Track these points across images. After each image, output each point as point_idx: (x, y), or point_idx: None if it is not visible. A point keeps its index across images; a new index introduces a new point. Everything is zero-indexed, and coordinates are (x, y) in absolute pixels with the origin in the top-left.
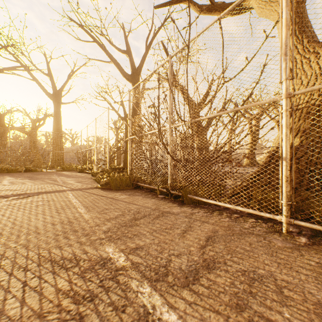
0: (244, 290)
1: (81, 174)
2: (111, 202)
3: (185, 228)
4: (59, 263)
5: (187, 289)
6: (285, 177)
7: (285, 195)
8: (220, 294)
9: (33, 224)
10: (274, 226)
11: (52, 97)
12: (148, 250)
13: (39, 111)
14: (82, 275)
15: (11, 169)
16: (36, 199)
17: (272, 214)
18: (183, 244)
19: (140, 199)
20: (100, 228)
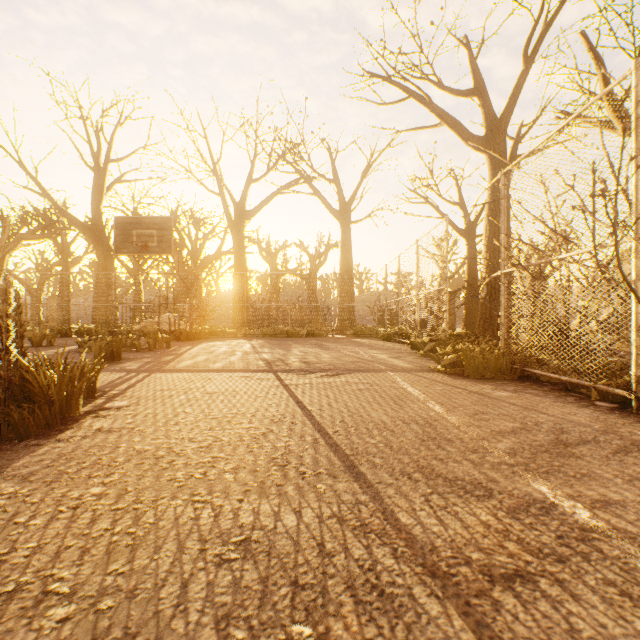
0: None
1: (389, 344)
2: (482, 400)
3: None
4: (456, 483)
5: None
6: None
7: None
8: None
9: (375, 416)
10: None
11: (339, 216)
12: None
13: (320, 242)
14: (512, 515)
15: (291, 333)
16: (352, 380)
17: None
18: None
19: (549, 405)
20: (492, 444)
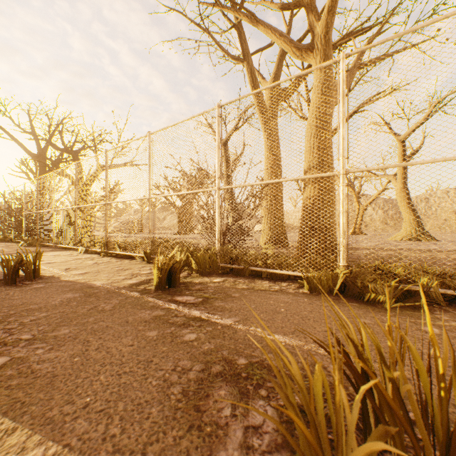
0: None
1: None
2: None
3: None
4: None
5: None
6: (24, 232)
7: (24, 236)
8: None
9: None
10: None
11: None
12: None
13: None
14: None
15: None
16: None
17: None
18: None
19: None
20: None
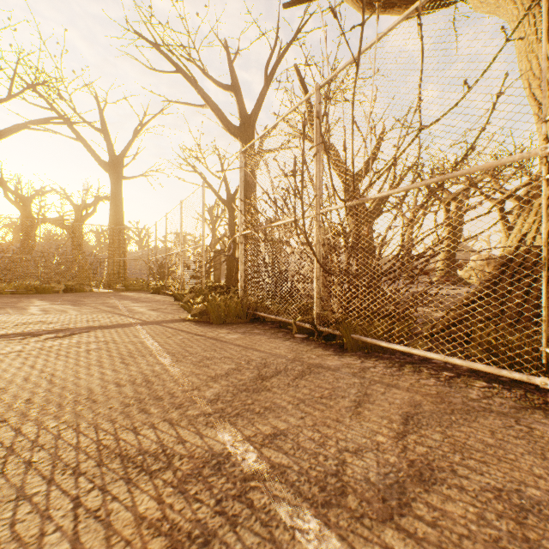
0: (510, 533)
1: (157, 296)
2: (214, 345)
3: (358, 397)
4: (135, 461)
5: (392, 526)
6: None
7: None
8: (463, 540)
9: (84, 383)
10: (528, 397)
11: (108, 168)
12: (297, 439)
13: (87, 192)
14: (180, 488)
15: (42, 288)
16: (87, 340)
17: (525, 373)
18: (362, 429)
19: (264, 342)
20: (201, 393)
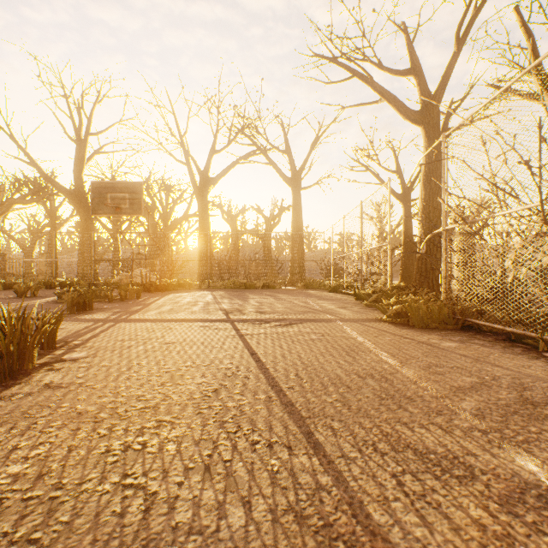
0: None
1: (335, 295)
2: (432, 351)
3: None
4: (429, 458)
5: None
6: None
7: None
8: None
9: (329, 369)
10: None
11: (290, 183)
12: None
13: (274, 206)
14: (507, 508)
15: (249, 285)
16: (304, 330)
17: None
18: None
19: (499, 356)
20: (455, 403)
